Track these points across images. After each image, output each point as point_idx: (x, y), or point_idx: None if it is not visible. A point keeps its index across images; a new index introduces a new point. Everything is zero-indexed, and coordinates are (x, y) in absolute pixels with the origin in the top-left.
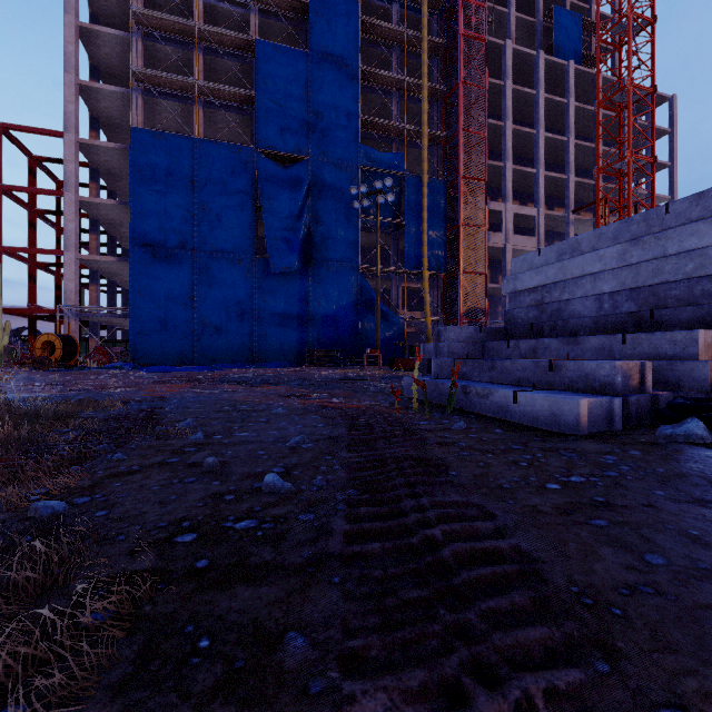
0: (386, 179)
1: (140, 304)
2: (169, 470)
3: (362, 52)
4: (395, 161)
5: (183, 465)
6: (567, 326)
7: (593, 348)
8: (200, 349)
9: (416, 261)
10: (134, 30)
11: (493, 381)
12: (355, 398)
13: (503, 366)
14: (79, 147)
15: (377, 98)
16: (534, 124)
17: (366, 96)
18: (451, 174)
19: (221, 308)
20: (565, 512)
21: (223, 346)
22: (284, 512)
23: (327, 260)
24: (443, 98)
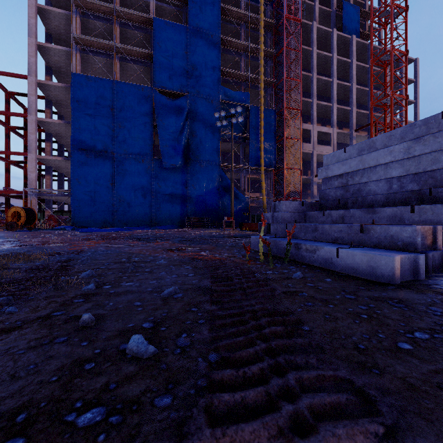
0: (237, 107)
1: (78, 187)
2: (48, 325)
3: (222, 28)
4: (243, 97)
5: (63, 319)
6: (365, 201)
7: (387, 216)
8: (117, 217)
9: (256, 161)
10: (74, 10)
11: (316, 239)
12: (217, 251)
13: (323, 229)
14: (38, 85)
15: (232, 57)
16: (330, 75)
17: (224, 55)
18: (278, 105)
19: (131, 191)
20: (440, 388)
21: (132, 215)
22: (140, 391)
23: (199, 160)
24: (273, 57)
